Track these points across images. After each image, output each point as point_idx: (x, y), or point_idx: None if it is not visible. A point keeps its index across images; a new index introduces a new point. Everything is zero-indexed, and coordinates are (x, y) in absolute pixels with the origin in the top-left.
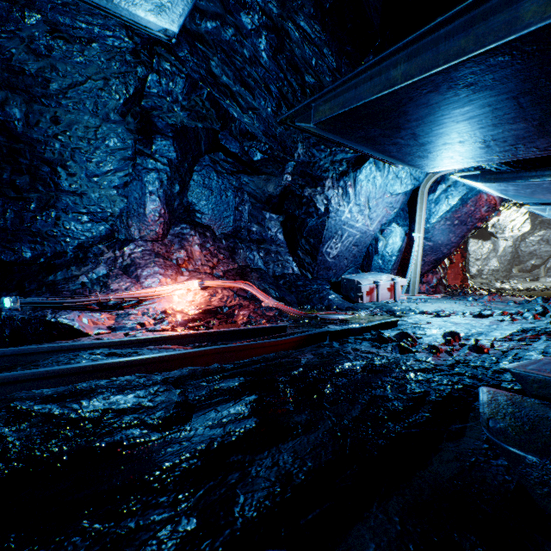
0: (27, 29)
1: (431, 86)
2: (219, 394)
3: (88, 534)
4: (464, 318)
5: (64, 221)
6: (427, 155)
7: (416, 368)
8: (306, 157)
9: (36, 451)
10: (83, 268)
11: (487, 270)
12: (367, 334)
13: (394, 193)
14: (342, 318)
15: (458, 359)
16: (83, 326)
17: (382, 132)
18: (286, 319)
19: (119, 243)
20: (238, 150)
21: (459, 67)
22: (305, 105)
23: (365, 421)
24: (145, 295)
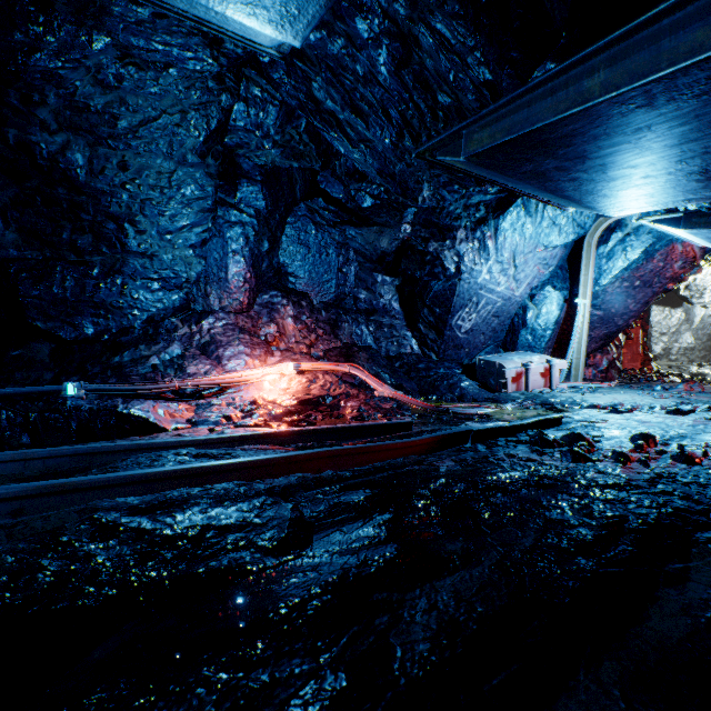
0: (94, 56)
1: (644, 98)
2: (342, 511)
3: (213, 685)
4: (654, 414)
5: (131, 290)
6: (616, 193)
7: (601, 482)
8: (433, 201)
9: (131, 575)
10: (154, 347)
11: (677, 349)
12: (521, 435)
13: (550, 245)
14: (482, 413)
15: (659, 472)
16: (160, 419)
17: (559, 164)
18: (408, 414)
19: (195, 315)
20: (342, 195)
21: (691, 70)
22: (453, 133)
23: (544, 554)
24: (230, 381)
